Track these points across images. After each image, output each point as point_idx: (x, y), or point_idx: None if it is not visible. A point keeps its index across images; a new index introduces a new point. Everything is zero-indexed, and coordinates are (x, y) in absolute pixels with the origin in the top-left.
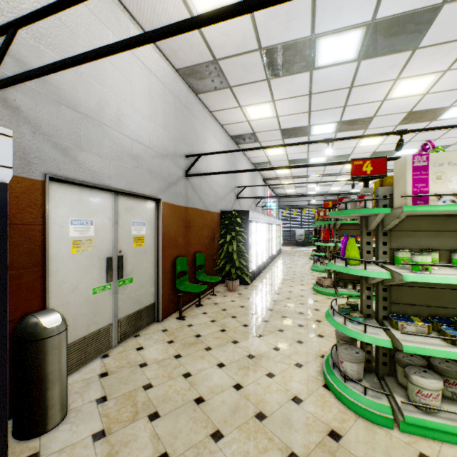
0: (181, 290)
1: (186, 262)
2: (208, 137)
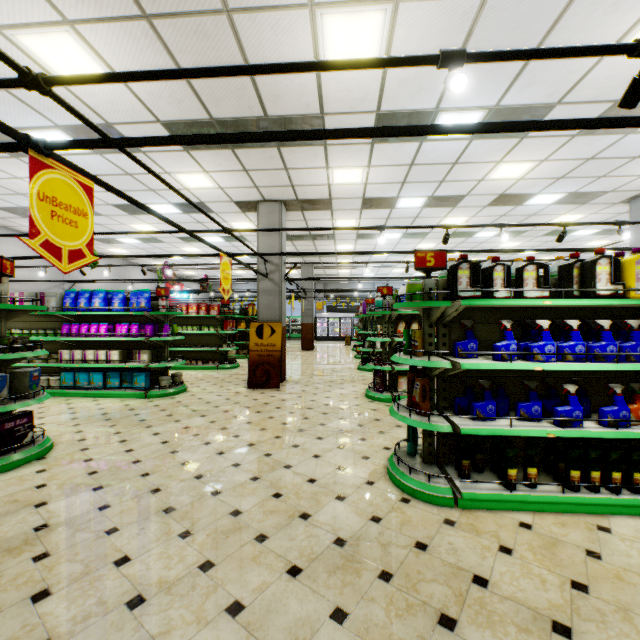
0: None
1: None
2: None
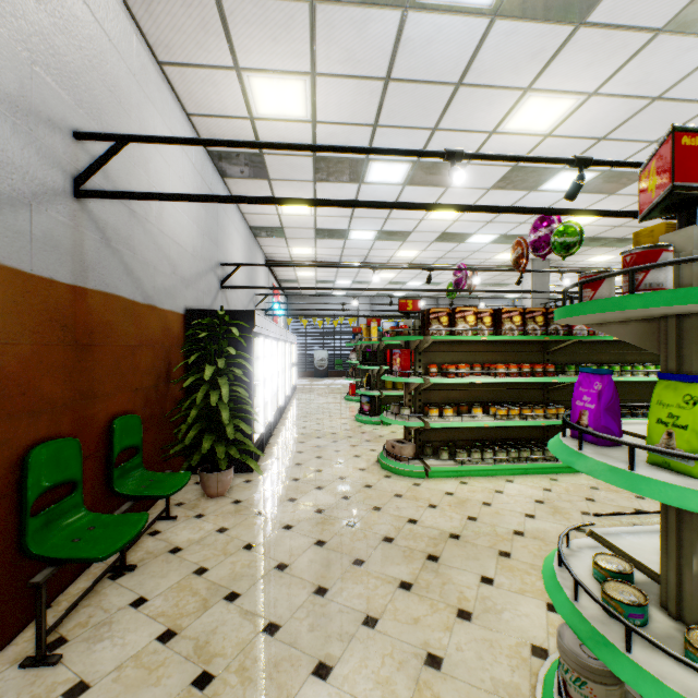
0: (48, 556)
1: (76, 453)
2: (152, 122)
